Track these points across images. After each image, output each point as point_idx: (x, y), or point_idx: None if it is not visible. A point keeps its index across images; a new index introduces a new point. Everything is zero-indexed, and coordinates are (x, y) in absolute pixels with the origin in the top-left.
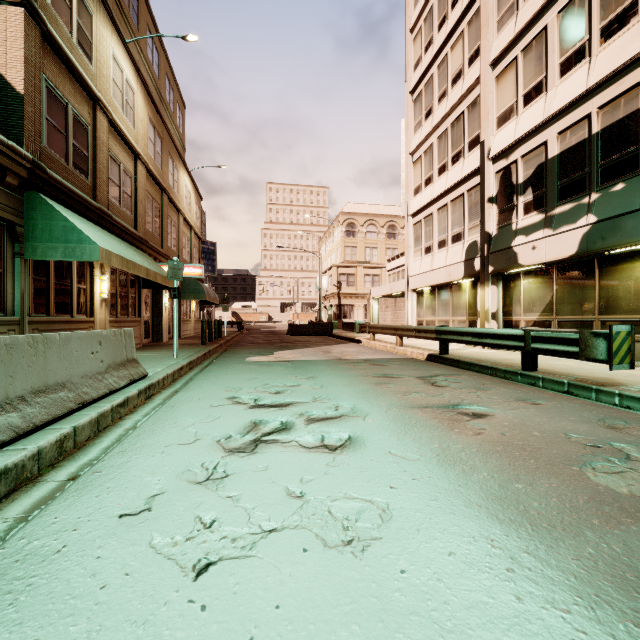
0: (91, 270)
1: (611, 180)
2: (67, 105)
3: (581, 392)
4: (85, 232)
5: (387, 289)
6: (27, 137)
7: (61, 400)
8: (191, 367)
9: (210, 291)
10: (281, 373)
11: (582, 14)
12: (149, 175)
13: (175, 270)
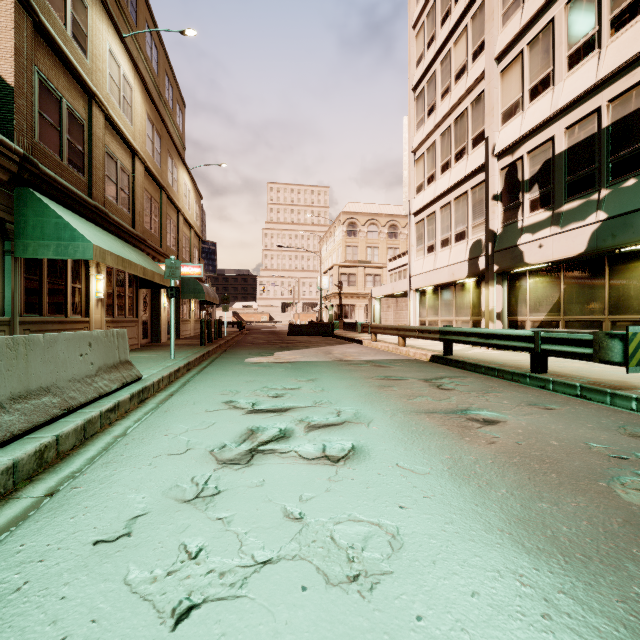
0: (86, 269)
1: (622, 175)
2: (61, 99)
3: (595, 396)
4: (78, 229)
5: (389, 289)
6: (18, 131)
7: (44, 406)
8: (189, 368)
9: (210, 291)
10: (281, 375)
11: (591, 5)
12: (147, 173)
13: (172, 269)
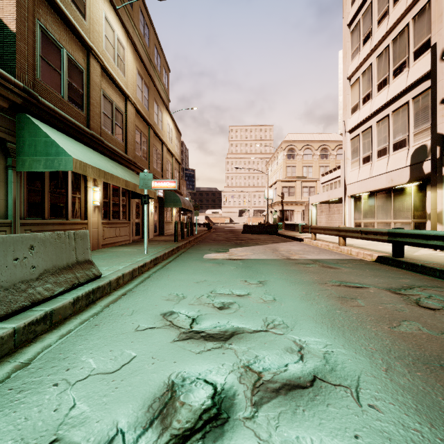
0: (85, 183)
1: None
2: (62, 50)
3: None
4: (63, 146)
5: (325, 196)
6: (19, 69)
7: None
8: (156, 263)
9: (186, 201)
10: (231, 275)
11: None
12: (138, 114)
13: (145, 180)
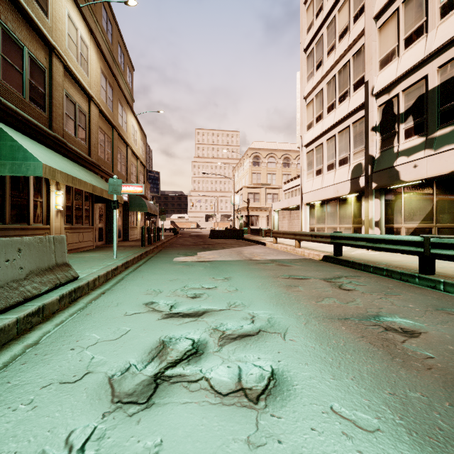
0: (47, 186)
1: None
2: (23, 48)
3: None
4: (30, 151)
5: (285, 203)
6: None
7: None
8: (127, 266)
9: (151, 205)
10: (200, 274)
11: None
12: (101, 115)
13: (115, 186)
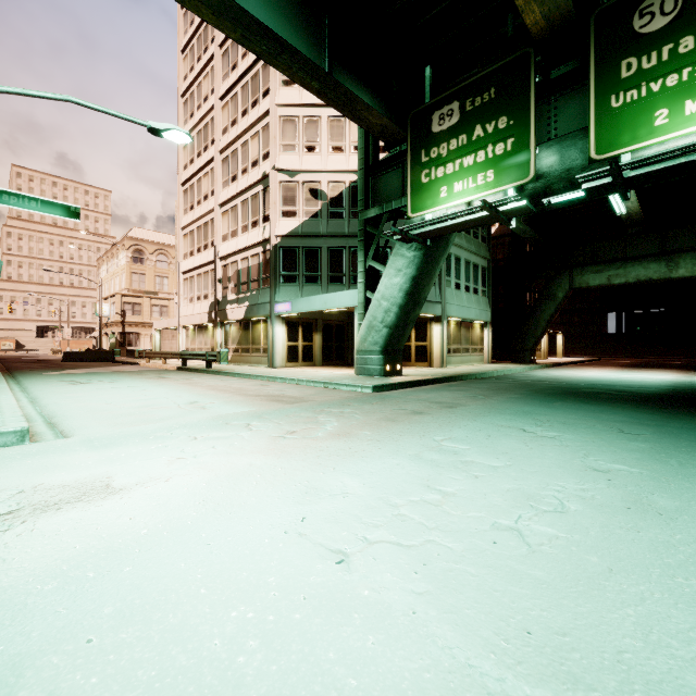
0: None
1: (253, 289)
2: None
3: (217, 373)
4: None
5: (166, 324)
6: None
7: None
8: None
9: None
10: (78, 376)
11: (247, 210)
12: None
13: None
